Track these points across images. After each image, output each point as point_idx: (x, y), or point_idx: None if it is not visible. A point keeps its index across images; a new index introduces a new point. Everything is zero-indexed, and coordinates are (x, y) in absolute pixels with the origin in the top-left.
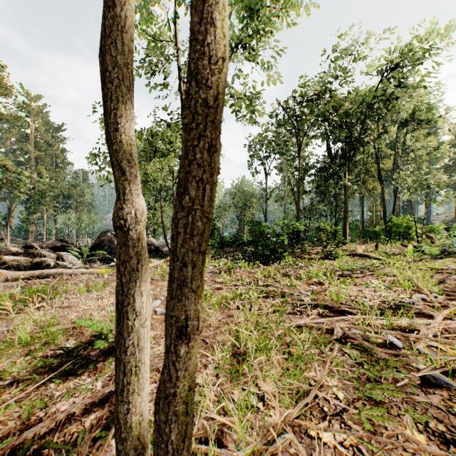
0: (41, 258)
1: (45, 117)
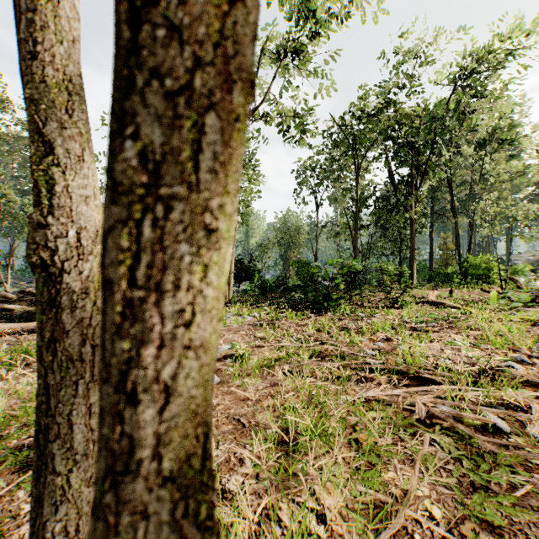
0: None
1: None
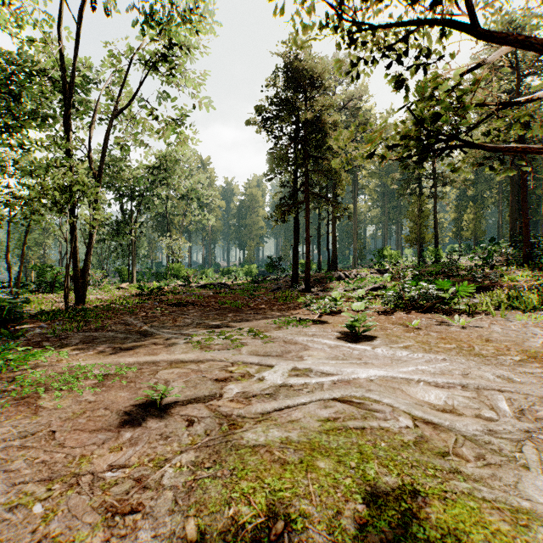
0: None
1: None
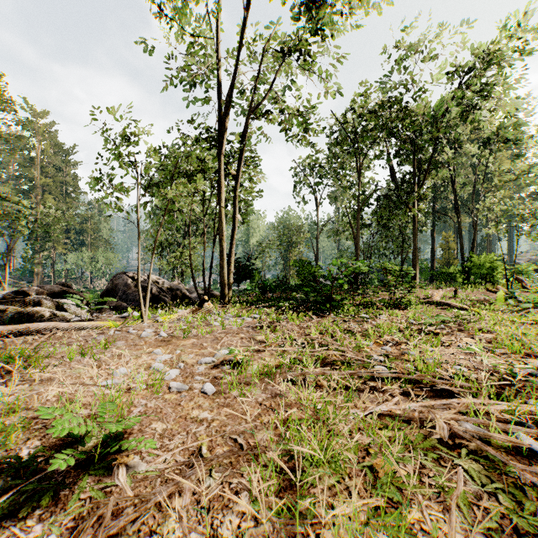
0: (34, 307)
1: (53, 137)
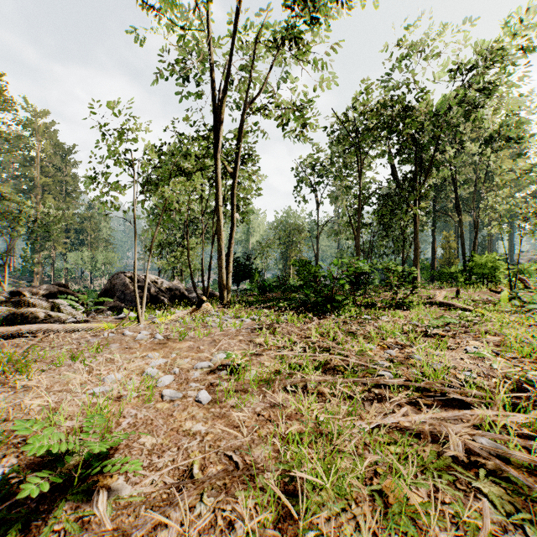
0: (29, 308)
1: (53, 136)
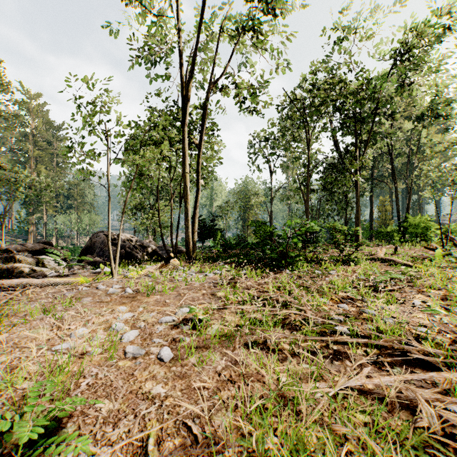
0: (15, 263)
1: (45, 115)
